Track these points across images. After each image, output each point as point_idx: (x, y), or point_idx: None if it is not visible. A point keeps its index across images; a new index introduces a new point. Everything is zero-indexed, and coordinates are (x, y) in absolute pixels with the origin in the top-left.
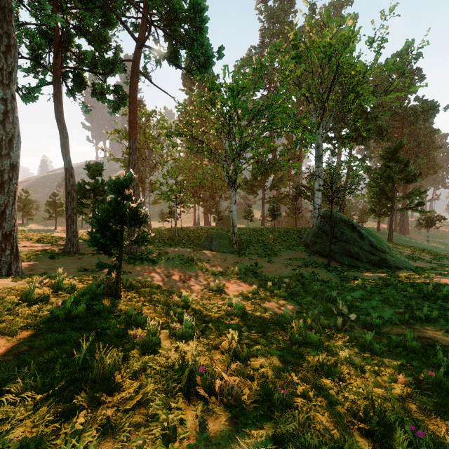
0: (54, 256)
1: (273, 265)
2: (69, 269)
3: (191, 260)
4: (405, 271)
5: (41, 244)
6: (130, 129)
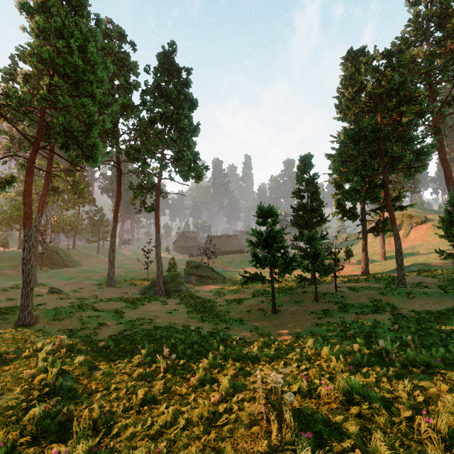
0: None
1: (13, 272)
2: None
3: None
4: (73, 268)
5: None
6: None
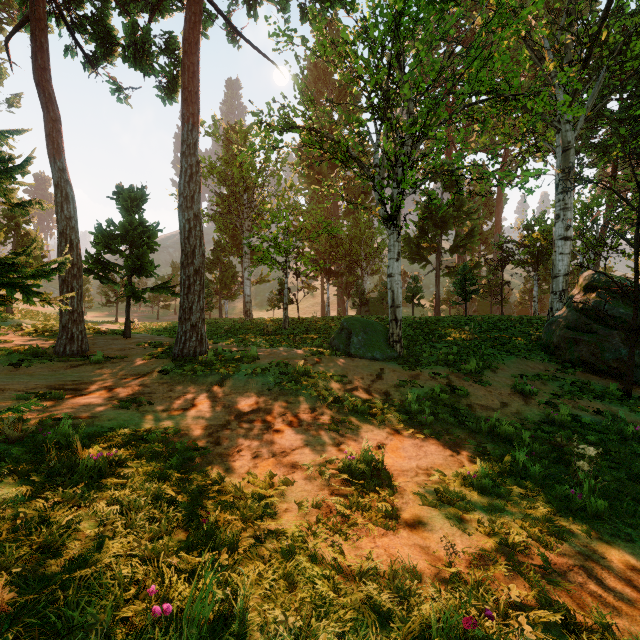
0: (24, 360)
1: (493, 391)
2: (6, 390)
3: (303, 375)
4: None
5: (33, 338)
6: (183, 105)
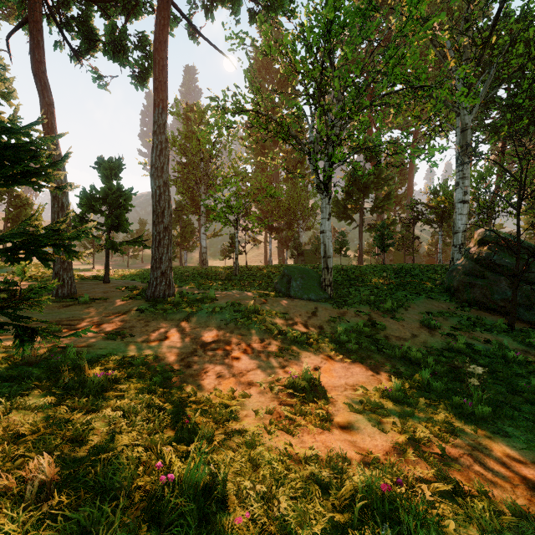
0: None
1: (405, 325)
2: None
3: (253, 313)
4: None
5: (29, 283)
6: (154, 92)
